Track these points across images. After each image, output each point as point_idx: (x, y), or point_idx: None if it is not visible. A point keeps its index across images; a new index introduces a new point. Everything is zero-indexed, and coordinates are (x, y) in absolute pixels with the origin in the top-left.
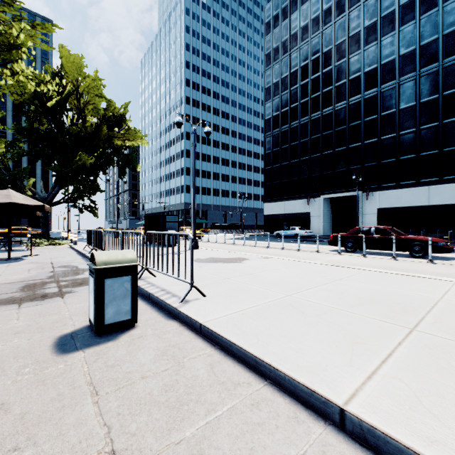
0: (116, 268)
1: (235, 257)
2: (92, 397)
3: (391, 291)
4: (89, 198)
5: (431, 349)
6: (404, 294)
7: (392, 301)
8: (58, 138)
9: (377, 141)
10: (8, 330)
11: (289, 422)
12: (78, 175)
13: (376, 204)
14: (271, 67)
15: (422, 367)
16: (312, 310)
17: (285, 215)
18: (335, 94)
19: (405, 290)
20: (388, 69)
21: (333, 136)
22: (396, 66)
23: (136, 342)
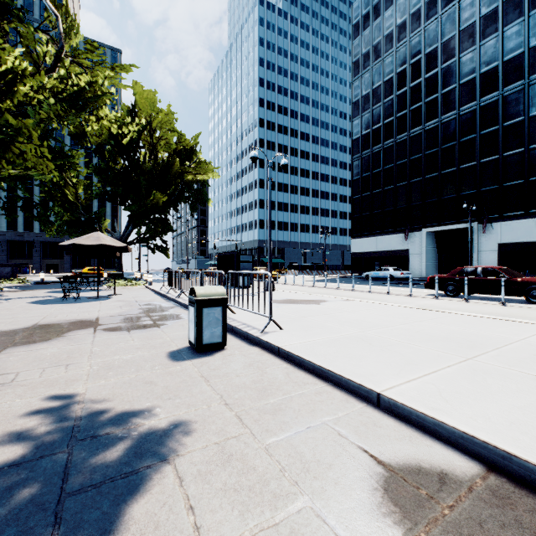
0: (211, 300)
1: (313, 299)
2: (206, 382)
3: (470, 332)
4: (161, 237)
5: (475, 371)
6: (484, 335)
7: (465, 340)
8: (132, 176)
9: (497, 158)
10: (131, 346)
11: (341, 402)
12: (151, 213)
13: (496, 238)
14: (359, 77)
15: (457, 379)
16: (380, 342)
17: (377, 252)
18: (441, 104)
19: (488, 332)
20: (513, 66)
21: (439, 156)
22: (524, 62)
23: (228, 358)
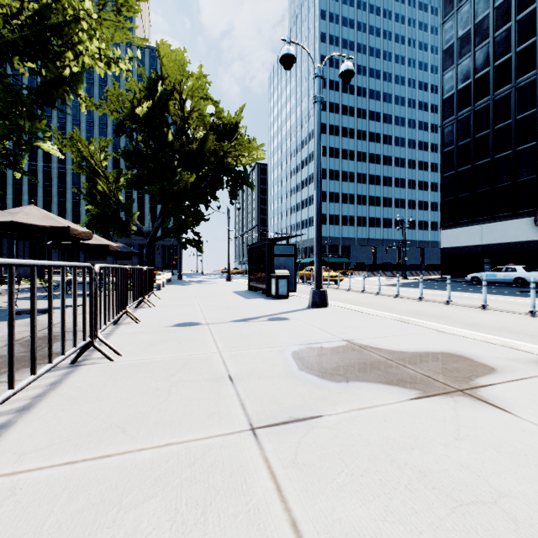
0: None
1: (431, 351)
2: None
3: None
4: (192, 230)
5: None
6: None
7: None
8: (159, 158)
9: None
10: None
11: None
12: (180, 201)
13: None
14: (453, 14)
15: None
16: None
17: (482, 246)
18: None
19: None
20: None
21: None
22: None
23: None
